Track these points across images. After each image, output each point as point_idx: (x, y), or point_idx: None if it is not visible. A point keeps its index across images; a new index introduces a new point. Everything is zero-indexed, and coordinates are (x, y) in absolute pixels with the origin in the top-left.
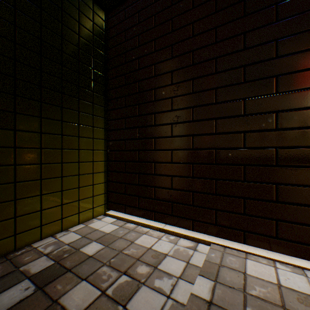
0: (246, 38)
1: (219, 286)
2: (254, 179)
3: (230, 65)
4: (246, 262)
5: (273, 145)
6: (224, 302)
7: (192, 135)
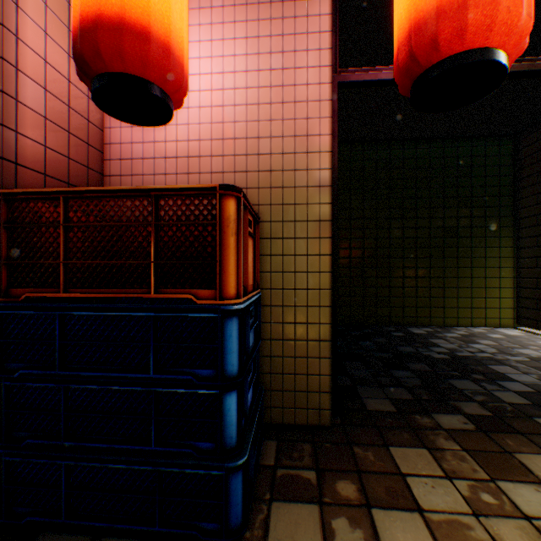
0: None
1: None
2: None
3: None
4: None
5: None
6: None
7: None
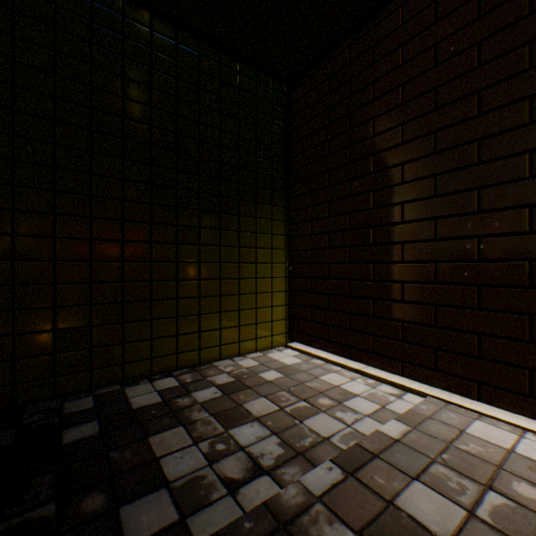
0: (481, 98)
1: (415, 432)
2: (494, 306)
3: (457, 140)
4: (472, 422)
5: (525, 256)
6: (414, 444)
7: (401, 243)
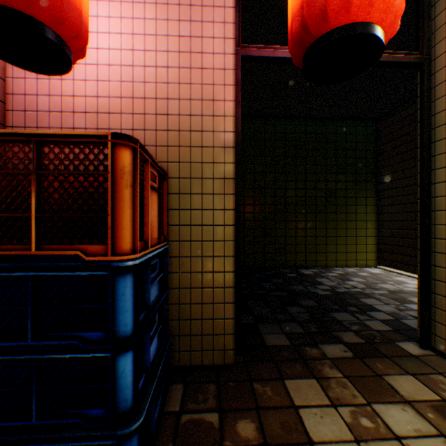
0: None
1: None
2: None
3: None
4: None
5: None
6: None
7: None
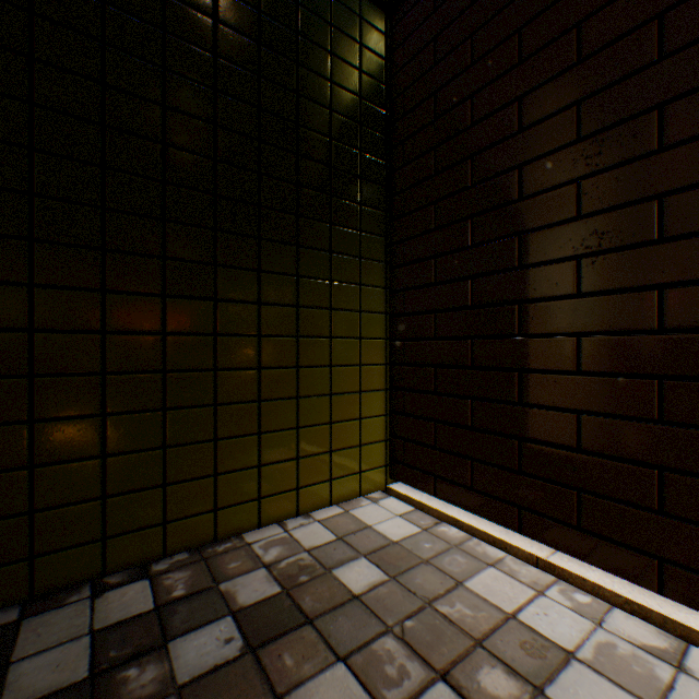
0: None
1: None
2: None
3: None
4: None
5: None
6: None
7: (658, 287)
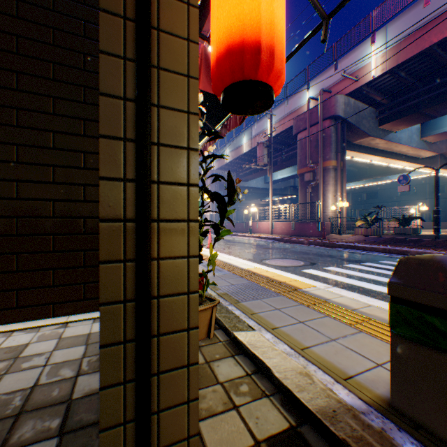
0: None
1: None
2: None
3: None
4: None
5: (16, 214)
6: None
7: None
